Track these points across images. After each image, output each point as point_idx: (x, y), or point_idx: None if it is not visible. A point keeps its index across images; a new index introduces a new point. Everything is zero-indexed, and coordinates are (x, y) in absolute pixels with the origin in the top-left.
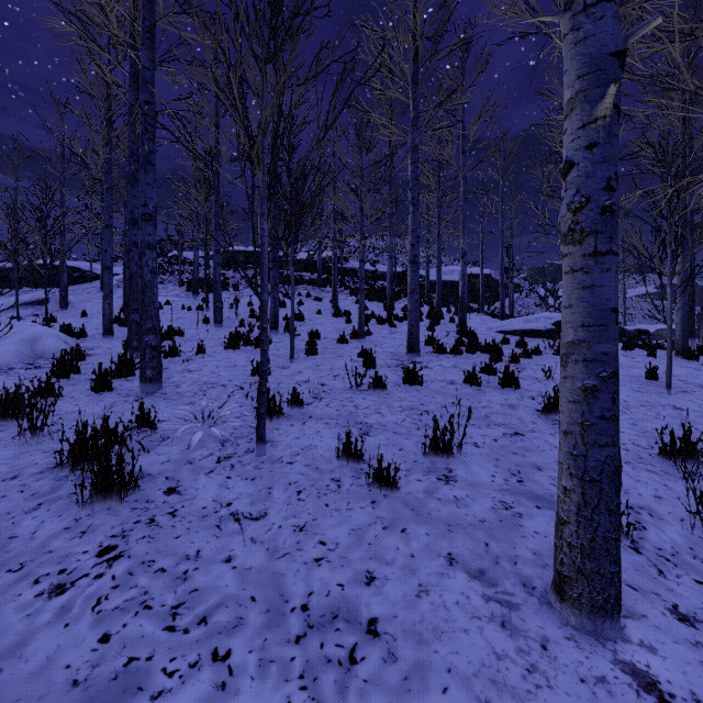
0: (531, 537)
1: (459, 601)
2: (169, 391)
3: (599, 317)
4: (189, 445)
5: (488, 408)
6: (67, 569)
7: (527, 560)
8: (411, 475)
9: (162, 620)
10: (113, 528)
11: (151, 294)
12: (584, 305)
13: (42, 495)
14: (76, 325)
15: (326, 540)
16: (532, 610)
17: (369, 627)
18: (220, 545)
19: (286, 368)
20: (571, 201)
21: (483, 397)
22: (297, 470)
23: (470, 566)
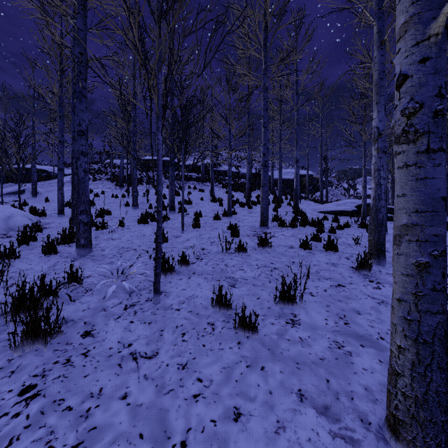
0: (361, 374)
1: (311, 438)
2: (96, 254)
3: (431, 205)
4: (105, 295)
5: (317, 265)
6: None
7: (361, 396)
8: (266, 319)
9: None
10: (36, 368)
11: (83, 187)
12: (418, 194)
13: None
14: (41, 207)
15: (203, 378)
16: (371, 446)
17: None
18: (119, 382)
19: (178, 237)
20: (405, 107)
21: (314, 257)
22: (182, 315)
23: (317, 402)
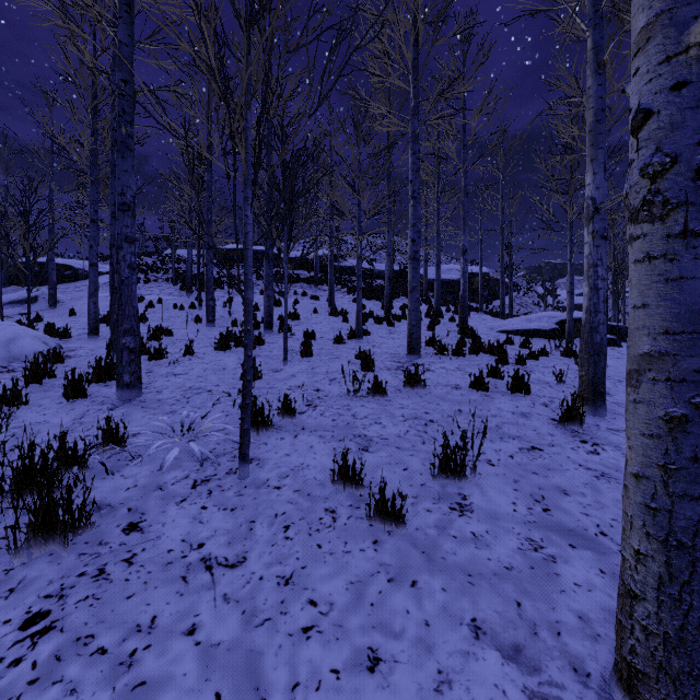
0: (571, 592)
1: (493, 699)
2: (149, 398)
3: (690, 322)
4: (162, 465)
5: (498, 416)
6: None
7: (573, 629)
8: (419, 503)
9: None
10: (50, 584)
11: (128, 292)
12: (668, 305)
13: None
14: (62, 325)
15: (318, 599)
16: None
17: None
18: (183, 607)
19: (278, 371)
20: (648, 163)
21: (492, 403)
22: (285, 497)
23: (502, 639)
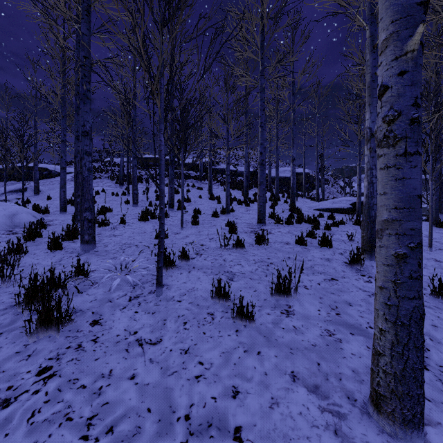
0: (349, 358)
1: (302, 412)
2: (100, 249)
3: (408, 202)
4: (110, 288)
5: (312, 261)
6: (13, 386)
7: (349, 377)
8: (262, 310)
9: (79, 430)
10: (51, 352)
11: (87, 185)
12: (397, 193)
13: (3, 327)
14: (43, 205)
15: (204, 361)
16: (356, 419)
17: (235, 435)
18: (127, 365)
19: (178, 233)
20: (386, 115)
21: (309, 253)
22: (183, 306)
23: (308, 382)
